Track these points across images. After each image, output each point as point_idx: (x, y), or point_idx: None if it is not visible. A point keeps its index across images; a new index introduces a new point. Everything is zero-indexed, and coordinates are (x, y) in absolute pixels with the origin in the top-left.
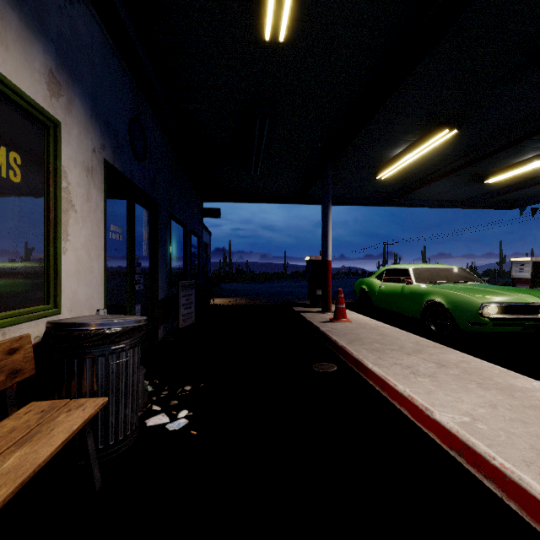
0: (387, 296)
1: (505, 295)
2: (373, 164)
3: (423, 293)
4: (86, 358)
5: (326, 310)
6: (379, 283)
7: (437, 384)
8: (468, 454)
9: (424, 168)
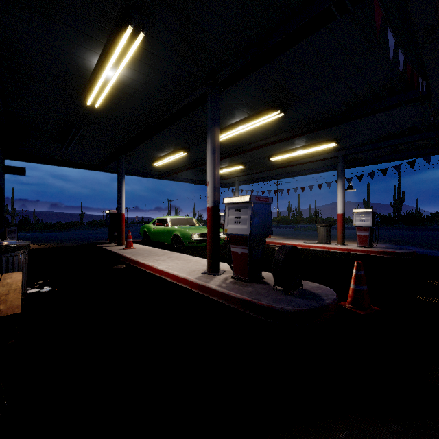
0: (157, 234)
1: (202, 230)
2: (150, 157)
3: (172, 231)
4: (9, 256)
5: (121, 244)
6: (153, 227)
7: (164, 261)
8: (164, 274)
9: (179, 163)
